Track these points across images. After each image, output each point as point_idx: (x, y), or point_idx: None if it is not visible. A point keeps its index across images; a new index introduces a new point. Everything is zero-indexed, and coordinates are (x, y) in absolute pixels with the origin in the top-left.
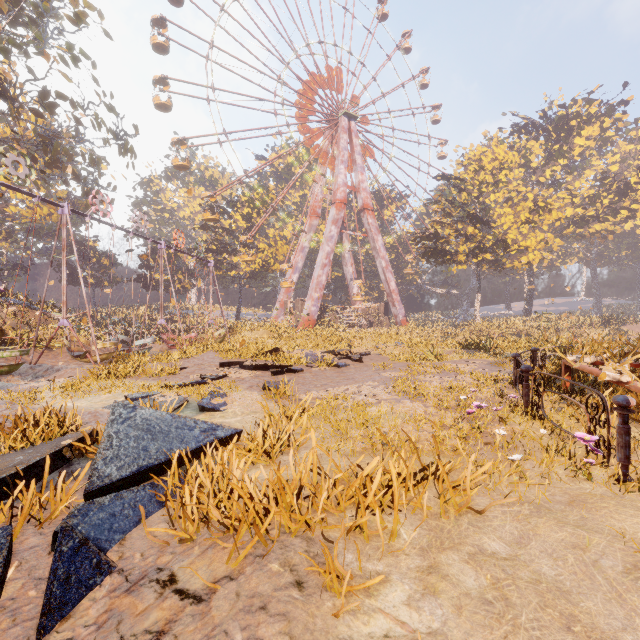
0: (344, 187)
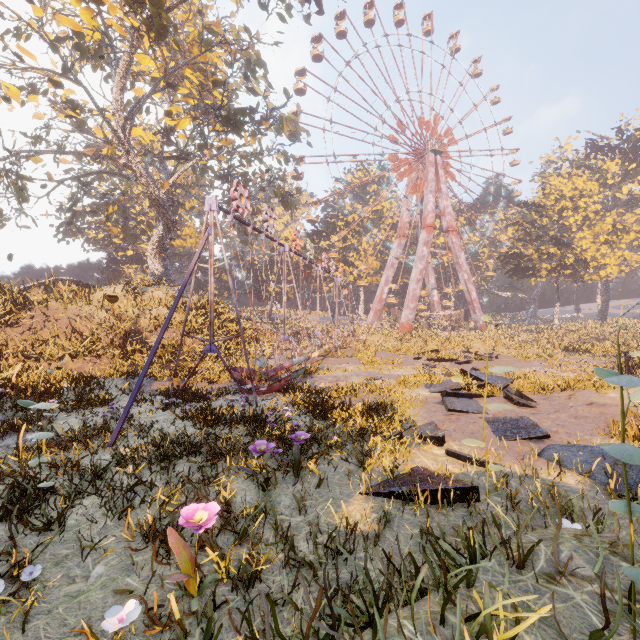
0: (432, 213)
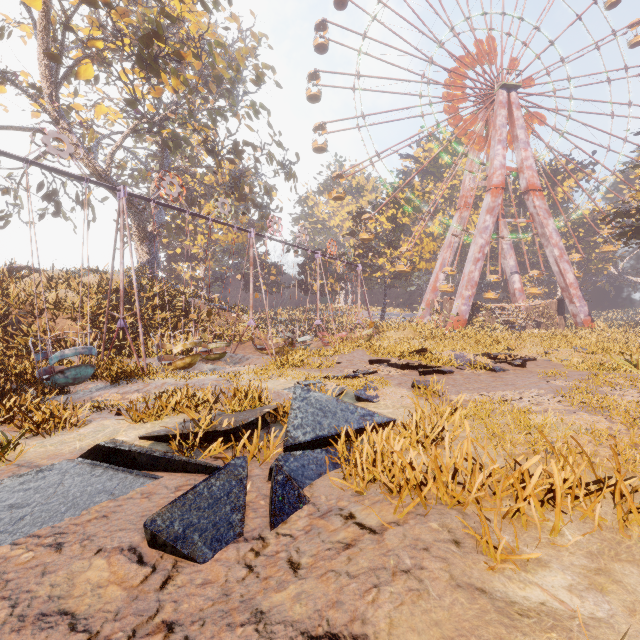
0: (502, 170)
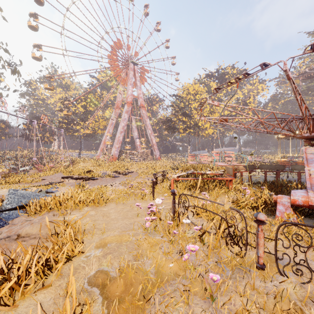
0: (131, 96)
